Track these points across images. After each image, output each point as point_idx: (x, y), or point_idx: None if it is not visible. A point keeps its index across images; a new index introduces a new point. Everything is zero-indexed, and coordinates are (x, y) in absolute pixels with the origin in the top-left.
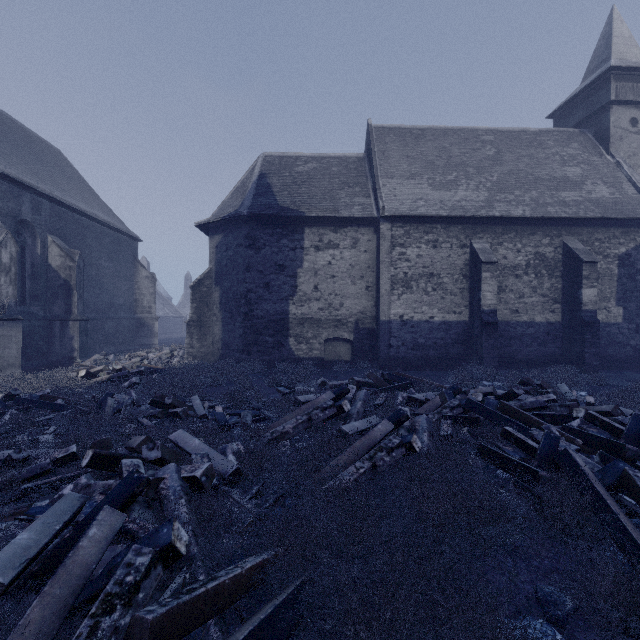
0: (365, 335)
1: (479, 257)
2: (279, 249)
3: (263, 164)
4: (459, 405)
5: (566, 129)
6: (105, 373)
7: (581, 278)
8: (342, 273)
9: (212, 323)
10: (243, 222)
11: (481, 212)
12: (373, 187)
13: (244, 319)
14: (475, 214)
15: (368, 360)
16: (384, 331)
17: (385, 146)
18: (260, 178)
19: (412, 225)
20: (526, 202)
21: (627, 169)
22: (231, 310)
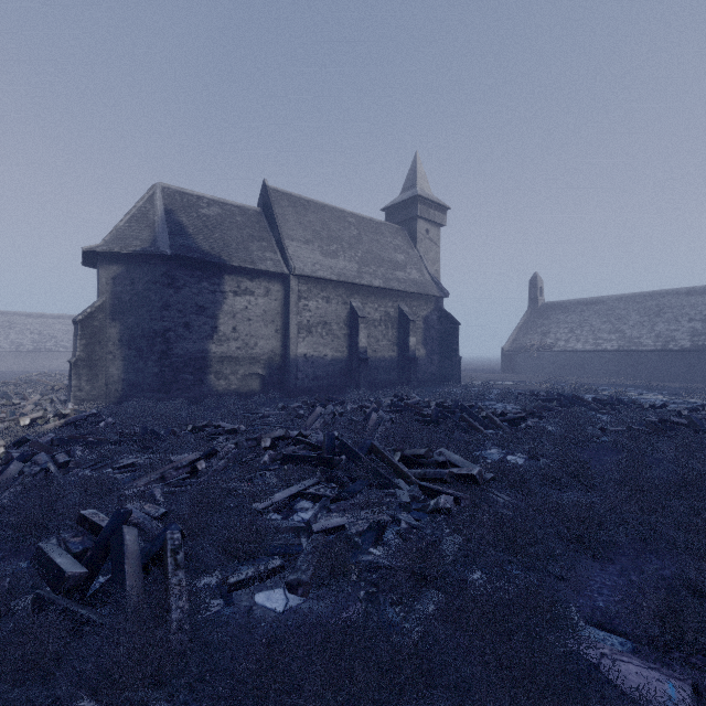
0: (275, 370)
1: (357, 313)
2: (200, 291)
3: (164, 197)
4: (388, 406)
5: (394, 225)
6: (56, 419)
7: (409, 330)
8: (257, 317)
9: (106, 362)
10: (159, 259)
11: (357, 280)
12: (277, 245)
13: (161, 358)
14: (354, 281)
15: (277, 391)
16: (293, 367)
17: (282, 209)
18: (168, 214)
19: (313, 283)
20: (380, 276)
21: (425, 262)
22: (140, 348)
